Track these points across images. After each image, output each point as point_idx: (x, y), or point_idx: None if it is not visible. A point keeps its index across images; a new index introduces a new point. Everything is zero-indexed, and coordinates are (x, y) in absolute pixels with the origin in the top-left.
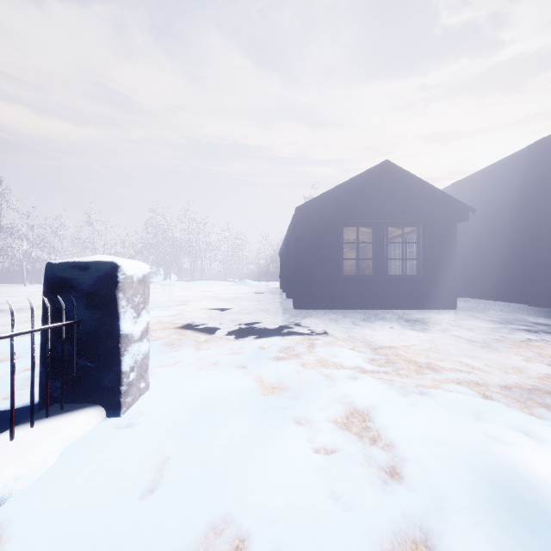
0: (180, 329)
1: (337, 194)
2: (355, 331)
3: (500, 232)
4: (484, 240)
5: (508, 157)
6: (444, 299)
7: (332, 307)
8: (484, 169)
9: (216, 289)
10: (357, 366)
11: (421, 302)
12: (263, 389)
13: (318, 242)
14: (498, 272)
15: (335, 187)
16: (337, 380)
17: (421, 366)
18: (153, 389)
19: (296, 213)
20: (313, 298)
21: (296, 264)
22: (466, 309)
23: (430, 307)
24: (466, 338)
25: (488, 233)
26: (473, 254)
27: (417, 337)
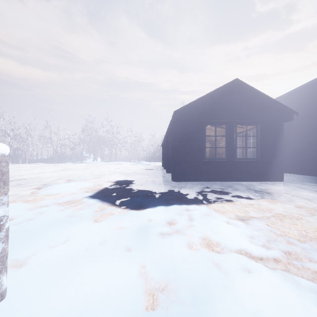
0: (87, 199)
1: (202, 102)
2: (222, 201)
3: (307, 130)
4: (295, 135)
5: (312, 81)
6: (275, 174)
7: (198, 180)
8: (295, 89)
9: (123, 167)
10: (242, 248)
11: (259, 176)
12: (146, 295)
13: (189, 135)
14: (305, 156)
15: (201, 97)
16: (230, 275)
17: (305, 248)
18: (7, 302)
19: (174, 115)
20: (185, 174)
21: (174, 151)
22: (289, 181)
23: (265, 180)
24: (314, 209)
25: (298, 131)
26: (287, 144)
27: (272, 207)
